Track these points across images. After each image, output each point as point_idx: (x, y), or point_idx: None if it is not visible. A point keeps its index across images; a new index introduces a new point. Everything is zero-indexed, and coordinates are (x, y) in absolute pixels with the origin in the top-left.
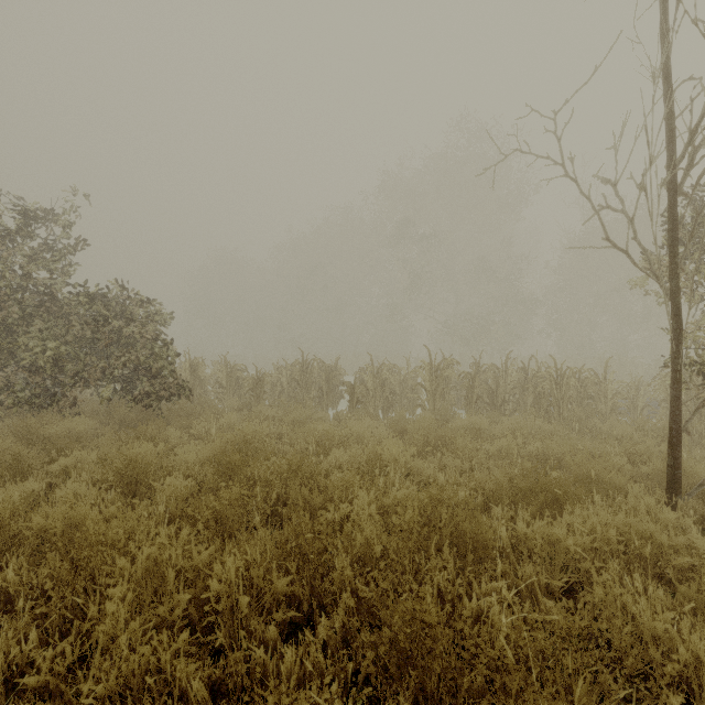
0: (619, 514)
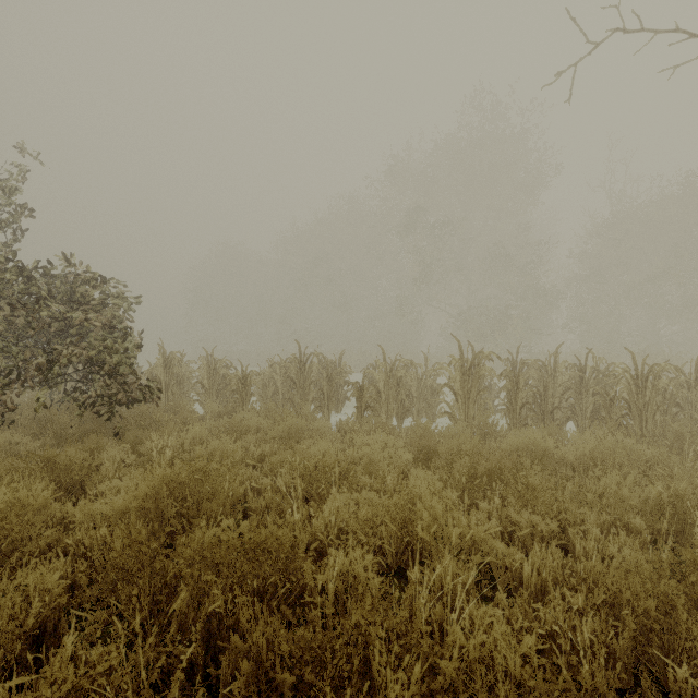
0: None
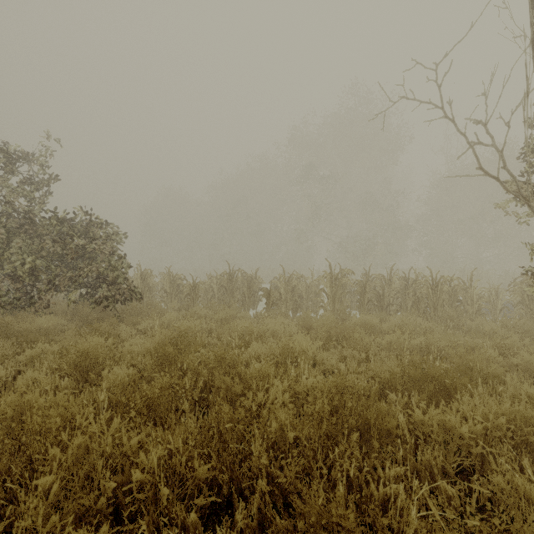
0: (506, 404)
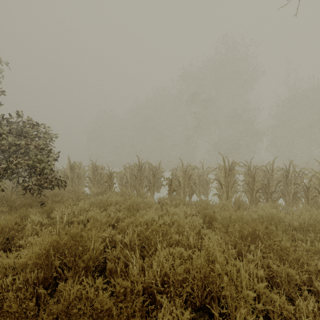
0: None
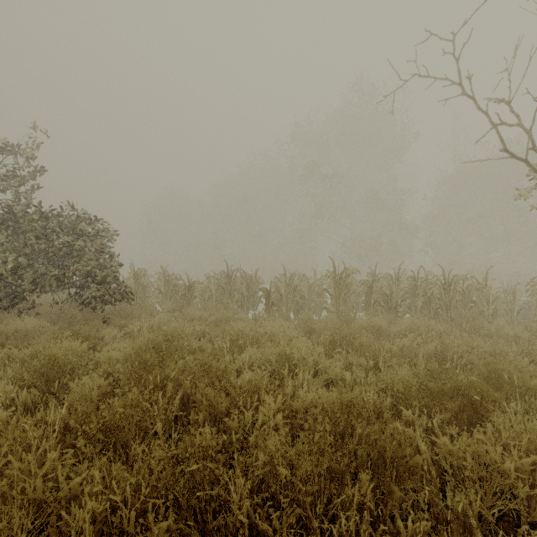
0: None
